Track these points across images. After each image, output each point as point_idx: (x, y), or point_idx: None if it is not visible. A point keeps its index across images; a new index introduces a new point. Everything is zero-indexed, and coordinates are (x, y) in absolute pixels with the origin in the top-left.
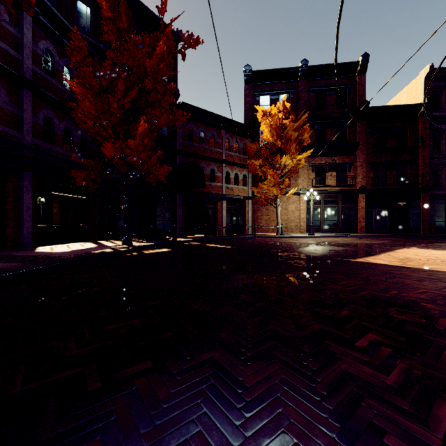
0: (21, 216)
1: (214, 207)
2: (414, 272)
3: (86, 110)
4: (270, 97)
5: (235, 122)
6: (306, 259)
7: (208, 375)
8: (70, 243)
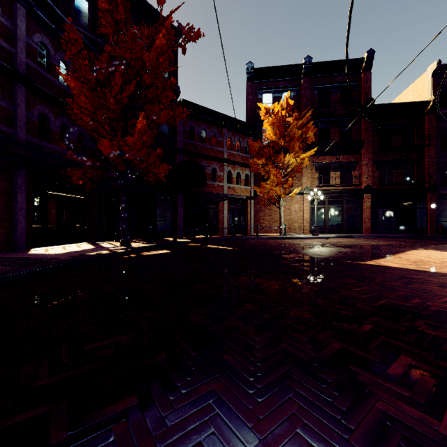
0: (15, 216)
1: (216, 207)
2: (433, 277)
3: (82, 105)
4: (272, 95)
5: (237, 120)
6: (313, 262)
7: (207, 419)
8: (66, 244)
